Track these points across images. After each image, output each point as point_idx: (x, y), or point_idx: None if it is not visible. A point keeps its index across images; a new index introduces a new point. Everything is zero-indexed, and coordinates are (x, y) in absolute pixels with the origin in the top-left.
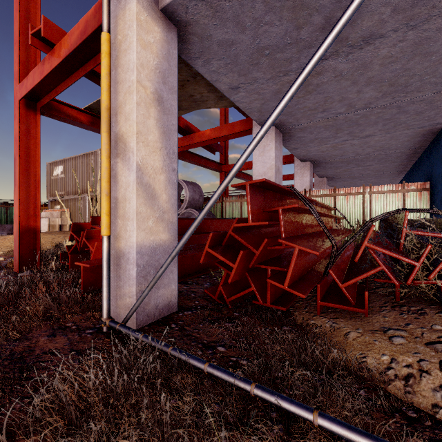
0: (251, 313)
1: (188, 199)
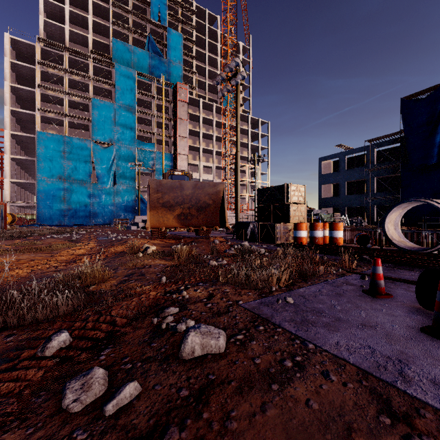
0: None
1: None
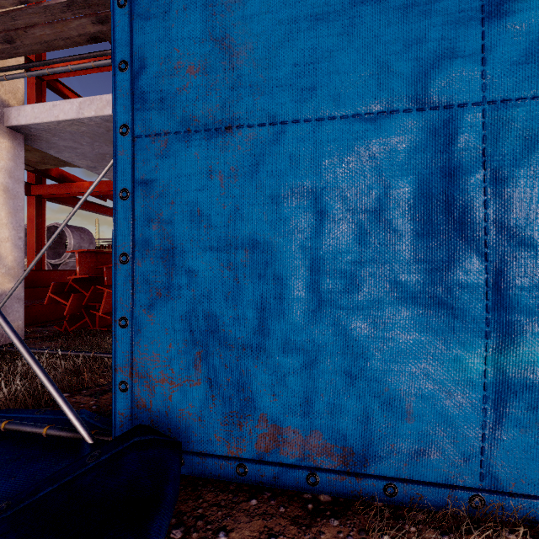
0: (85, 335)
1: (73, 248)
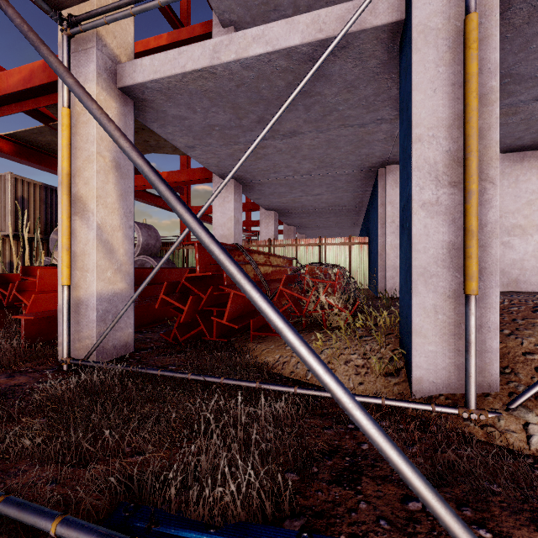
0: (200, 347)
1: (142, 245)
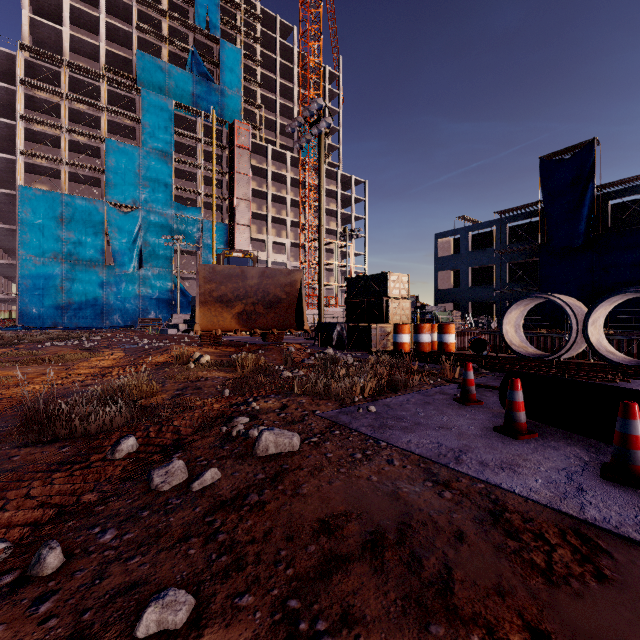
0: None
1: None
